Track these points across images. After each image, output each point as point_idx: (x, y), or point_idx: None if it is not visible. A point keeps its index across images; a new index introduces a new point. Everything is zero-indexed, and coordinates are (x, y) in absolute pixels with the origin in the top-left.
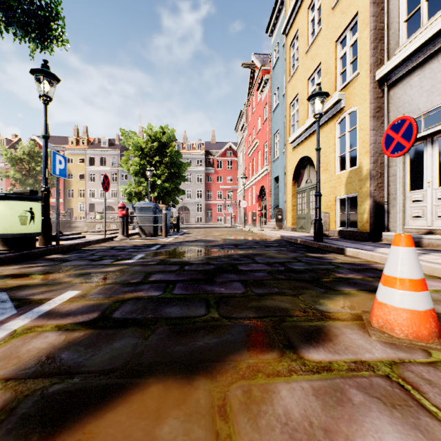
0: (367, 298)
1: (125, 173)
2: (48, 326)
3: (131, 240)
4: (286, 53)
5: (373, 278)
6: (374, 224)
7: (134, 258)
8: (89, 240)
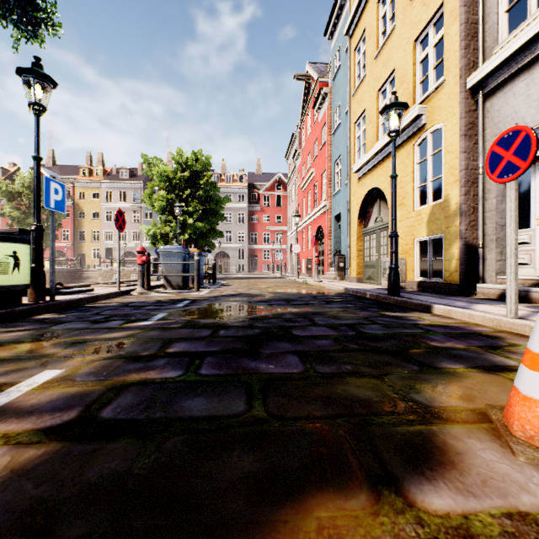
0: (485, 381)
1: (149, 211)
2: None
3: (153, 294)
4: (350, 59)
5: (481, 347)
6: (465, 274)
7: (152, 319)
8: (98, 294)
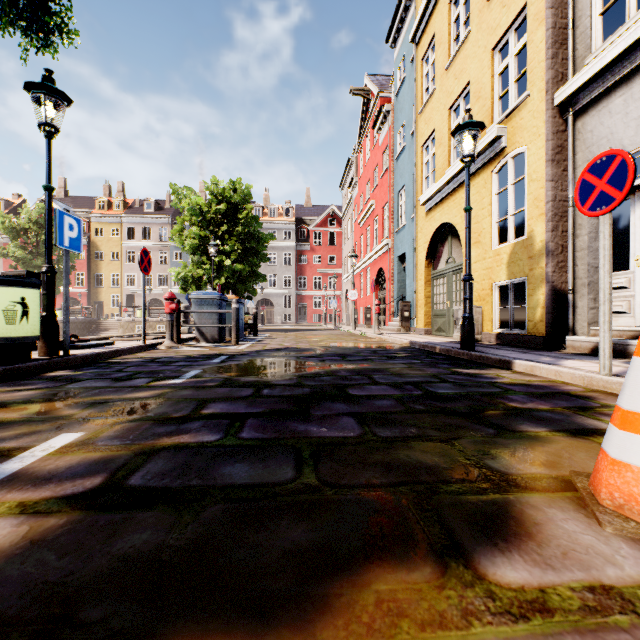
0: (571, 446)
1: (178, 250)
2: (4, 504)
3: (183, 349)
4: (416, 71)
5: (568, 408)
6: (552, 324)
7: (184, 377)
8: (119, 348)
